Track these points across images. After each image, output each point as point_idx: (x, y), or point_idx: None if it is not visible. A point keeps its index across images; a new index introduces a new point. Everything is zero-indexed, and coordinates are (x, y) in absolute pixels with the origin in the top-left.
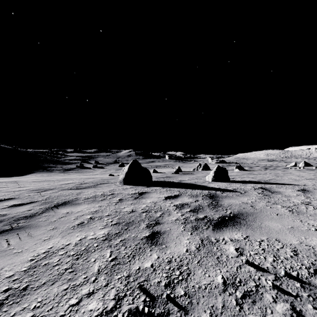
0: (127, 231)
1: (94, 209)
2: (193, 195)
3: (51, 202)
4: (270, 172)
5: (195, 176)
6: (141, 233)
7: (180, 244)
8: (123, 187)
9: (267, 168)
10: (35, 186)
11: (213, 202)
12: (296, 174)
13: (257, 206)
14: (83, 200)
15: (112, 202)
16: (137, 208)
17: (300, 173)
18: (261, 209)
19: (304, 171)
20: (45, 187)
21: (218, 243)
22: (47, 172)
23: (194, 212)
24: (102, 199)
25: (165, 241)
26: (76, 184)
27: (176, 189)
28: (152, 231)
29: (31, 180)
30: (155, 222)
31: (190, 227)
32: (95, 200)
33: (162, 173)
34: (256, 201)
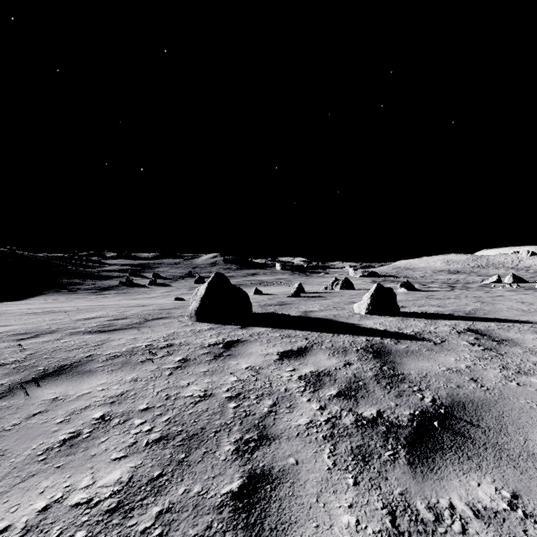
0: (182, 468)
1: (118, 390)
2: (337, 348)
3: (32, 367)
4: (464, 294)
5: (331, 302)
6: (220, 477)
7: (330, 535)
8: (194, 329)
9: (451, 285)
10: (25, 325)
11: (384, 369)
12: (514, 298)
13: (487, 381)
14: (103, 363)
15: (164, 369)
16: (218, 385)
17: (521, 296)
18: (500, 389)
19: (525, 293)
20: (41, 328)
21: (444, 531)
22: (67, 293)
23: (349, 398)
24: (144, 359)
25: (287, 519)
26: (104, 321)
27: (299, 333)
28: (250, 471)
29: (26, 310)
30: (258, 435)
31: (348, 454)
32: (129, 363)
33: (271, 294)
34: (478, 366)
